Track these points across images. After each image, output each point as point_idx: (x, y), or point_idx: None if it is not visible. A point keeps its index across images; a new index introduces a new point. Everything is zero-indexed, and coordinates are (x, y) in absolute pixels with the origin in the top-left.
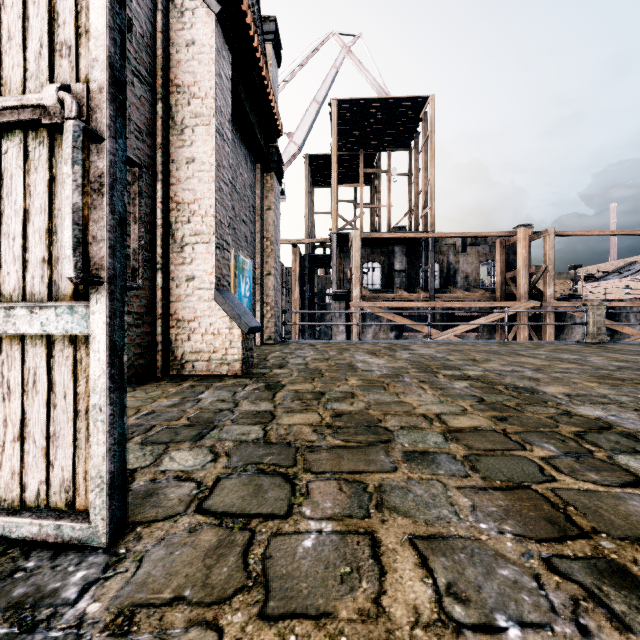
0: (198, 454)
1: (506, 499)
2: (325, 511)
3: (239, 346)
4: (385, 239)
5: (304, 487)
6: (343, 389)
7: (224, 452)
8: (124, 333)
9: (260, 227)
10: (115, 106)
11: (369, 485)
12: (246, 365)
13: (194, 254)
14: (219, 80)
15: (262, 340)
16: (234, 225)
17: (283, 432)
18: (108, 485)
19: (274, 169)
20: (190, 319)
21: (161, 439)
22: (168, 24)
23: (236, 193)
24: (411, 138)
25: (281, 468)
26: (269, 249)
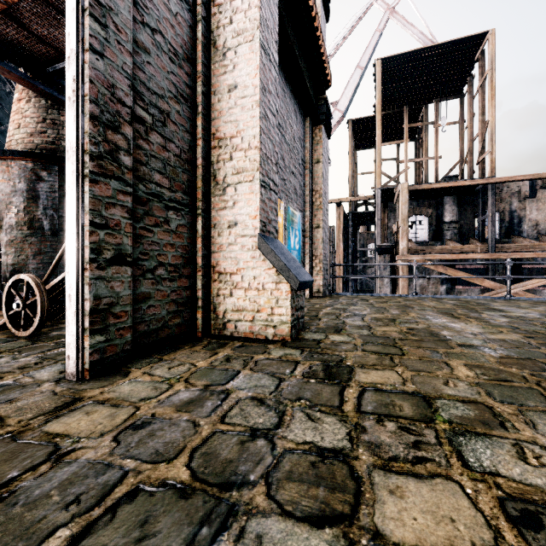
0: None
1: None
2: None
3: (287, 305)
4: (434, 190)
5: None
6: (460, 392)
7: None
8: None
9: (309, 180)
10: None
11: None
12: (296, 328)
13: (236, 196)
14: None
15: (311, 293)
16: (283, 176)
17: None
18: None
19: (323, 121)
20: (232, 272)
21: None
22: None
23: (285, 144)
24: (463, 83)
25: None
26: (318, 202)
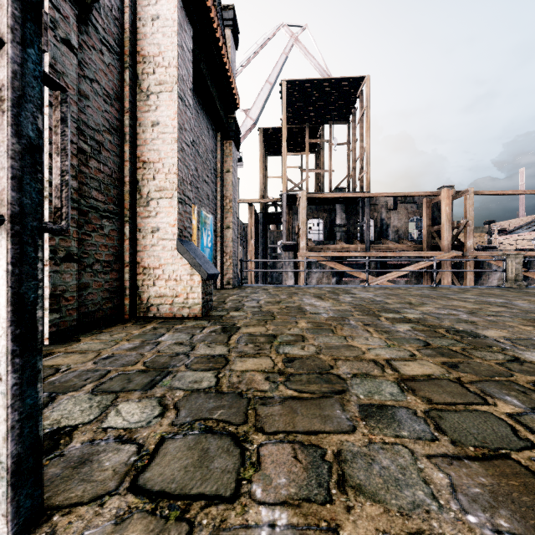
0: (146, 406)
1: (488, 474)
2: (278, 491)
3: (199, 291)
4: (327, 199)
5: (255, 453)
6: (294, 332)
7: (173, 404)
8: (37, 283)
9: (220, 187)
10: (22, 6)
11: (327, 451)
12: (205, 308)
13: (158, 208)
14: (181, 51)
15: (222, 285)
16: (197, 185)
17: (235, 380)
18: (10, 472)
19: (232, 137)
20: (155, 267)
21: (112, 387)
22: (135, 1)
23: (199, 157)
24: (349, 113)
25: (231, 426)
26: (228, 206)
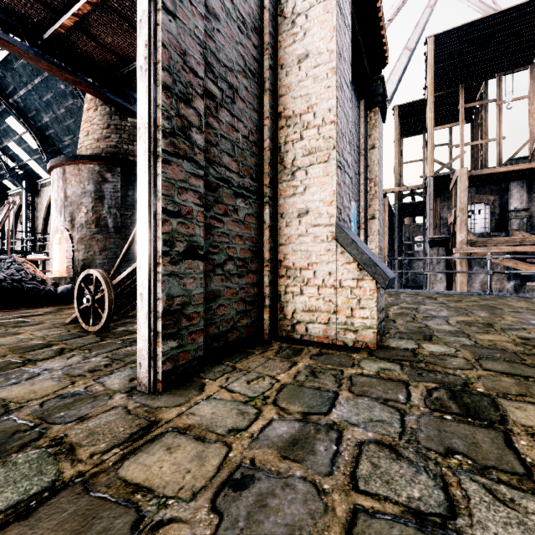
0: None
1: None
2: None
3: (372, 306)
4: (497, 175)
5: None
6: None
7: None
8: None
9: (364, 168)
10: None
11: None
12: (379, 333)
13: (307, 180)
14: None
15: None
16: None
17: None
18: None
19: (378, 103)
20: (302, 266)
21: None
22: None
23: None
24: (534, 51)
25: None
26: (373, 191)
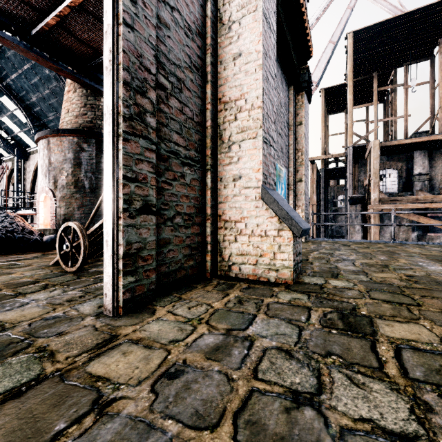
0: None
1: None
2: None
3: (289, 251)
4: (404, 146)
5: None
6: None
7: None
8: None
9: (292, 140)
10: None
11: None
12: (296, 272)
13: (240, 152)
14: None
15: None
16: None
17: None
18: None
19: (305, 88)
20: (237, 220)
21: None
22: None
23: None
24: (434, 45)
25: None
26: (300, 159)
